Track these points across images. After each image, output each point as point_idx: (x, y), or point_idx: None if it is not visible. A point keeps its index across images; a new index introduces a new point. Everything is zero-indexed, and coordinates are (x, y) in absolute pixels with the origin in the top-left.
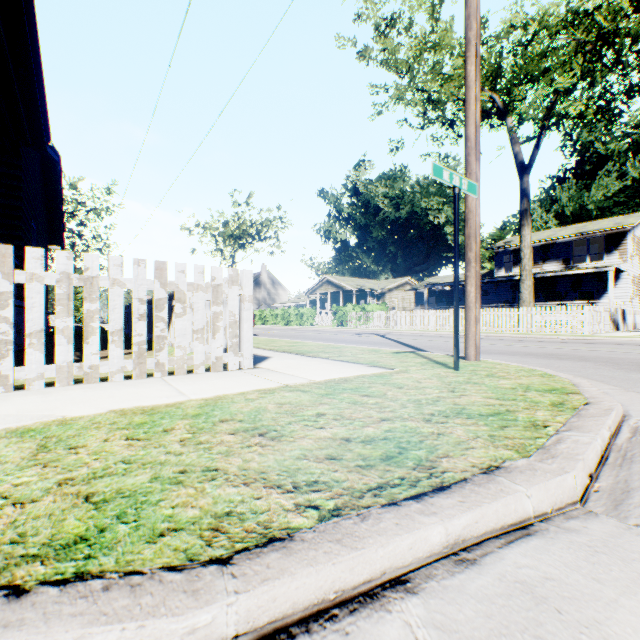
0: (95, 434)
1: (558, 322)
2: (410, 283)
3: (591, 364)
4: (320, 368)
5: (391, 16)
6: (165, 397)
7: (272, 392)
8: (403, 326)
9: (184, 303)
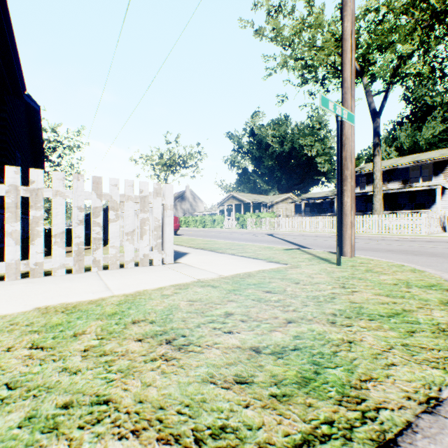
0: (3, 340)
1: (402, 225)
2: (291, 198)
3: (443, 259)
4: (227, 263)
5: (279, 4)
6: (92, 292)
7: (186, 287)
8: (287, 228)
9: (117, 211)
